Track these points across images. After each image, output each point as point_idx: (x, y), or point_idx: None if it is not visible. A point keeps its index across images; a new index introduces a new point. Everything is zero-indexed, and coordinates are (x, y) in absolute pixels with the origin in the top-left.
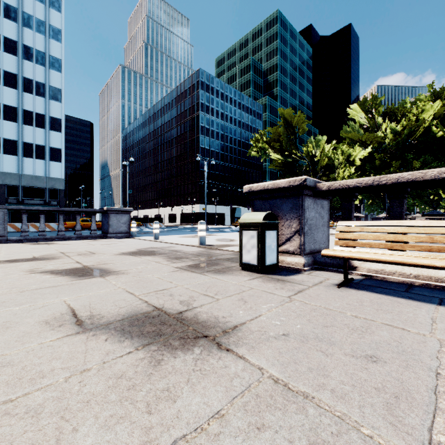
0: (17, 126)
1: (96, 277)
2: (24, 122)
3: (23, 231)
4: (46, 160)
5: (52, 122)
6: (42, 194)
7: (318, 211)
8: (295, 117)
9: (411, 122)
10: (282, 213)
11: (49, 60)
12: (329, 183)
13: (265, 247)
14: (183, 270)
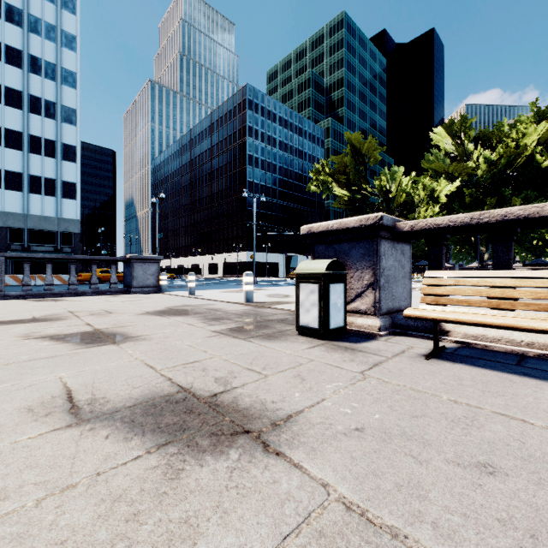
0: (22, 155)
1: (108, 345)
2: (31, 149)
3: (25, 285)
4: (58, 197)
5: (65, 150)
6: (53, 239)
7: (398, 258)
8: (365, 143)
9: (509, 149)
10: (351, 261)
11: (61, 73)
12: (413, 221)
13: (330, 306)
14: (222, 335)
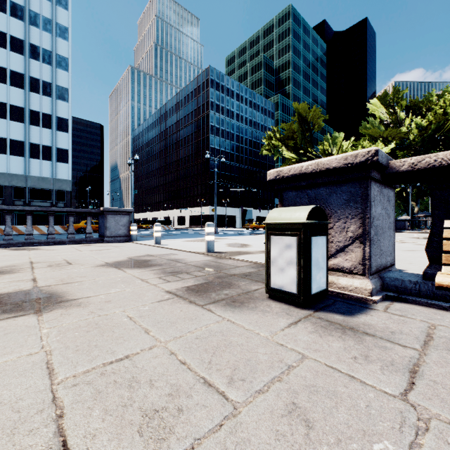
0: (24, 126)
1: (27, 315)
2: (31, 122)
3: (6, 235)
4: (53, 161)
5: (59, 122)
6: (49, 196)
7: (385, 205)
8: (310, 112)
9: (438, 116)
10: (330, 209)
11: (55, 59)
12: (415, 158)
13: (311, 265)
14: (176, 299)
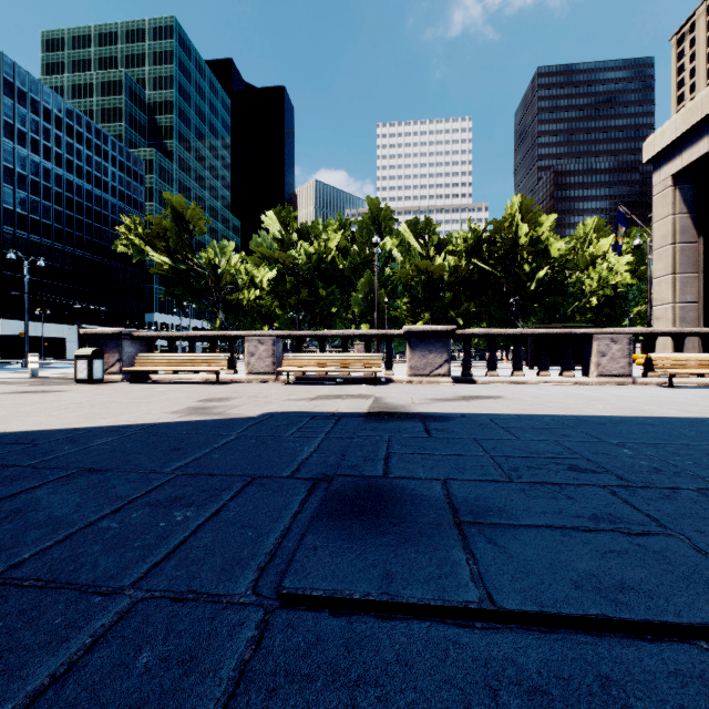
0: None
1: None
2: None
3: None
4: None
5: None
6: None
7: (137, 347)
8: (188, 210)
9: (319, 249)
10: (110, 349)
11: None
12: (139, 333)
13: (94, 369)
14: (28, 386)
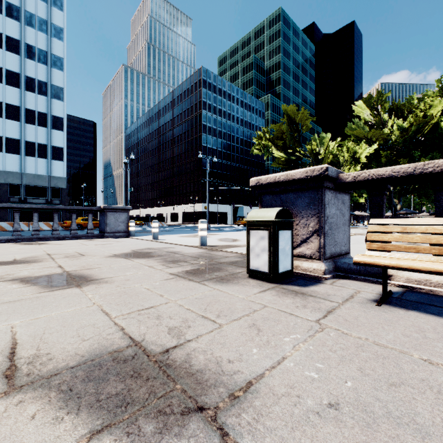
0: (19, 125)
1: (71, 288)
2: (26, 120)
3: (15, 231)
4: (49, 159)
5: (54, 121)
6: (44, 193)
7: (339, 207)
8: (298, 114)
9: (418, 118)
10: (297, 210)
11: (51, 58)
12: (356, 173)
13: (279, 251)
14: (178, 278)
